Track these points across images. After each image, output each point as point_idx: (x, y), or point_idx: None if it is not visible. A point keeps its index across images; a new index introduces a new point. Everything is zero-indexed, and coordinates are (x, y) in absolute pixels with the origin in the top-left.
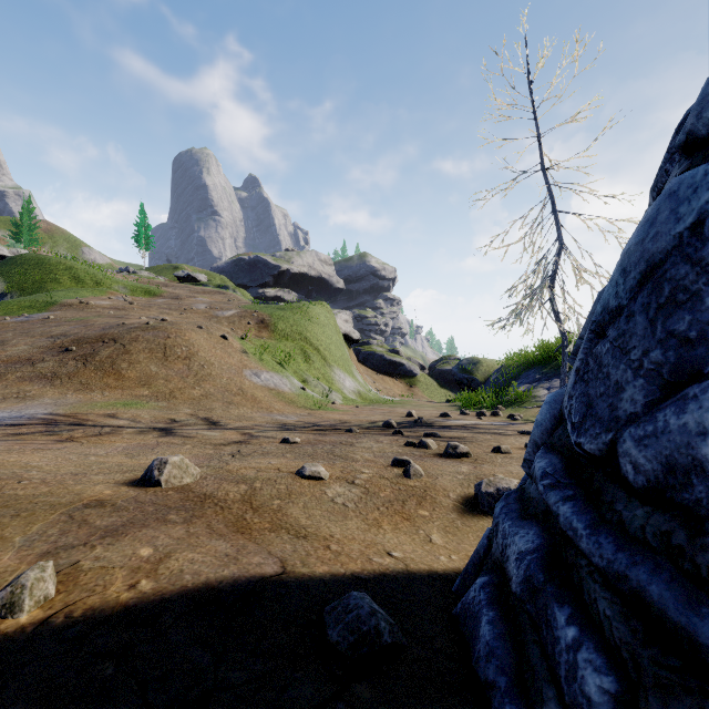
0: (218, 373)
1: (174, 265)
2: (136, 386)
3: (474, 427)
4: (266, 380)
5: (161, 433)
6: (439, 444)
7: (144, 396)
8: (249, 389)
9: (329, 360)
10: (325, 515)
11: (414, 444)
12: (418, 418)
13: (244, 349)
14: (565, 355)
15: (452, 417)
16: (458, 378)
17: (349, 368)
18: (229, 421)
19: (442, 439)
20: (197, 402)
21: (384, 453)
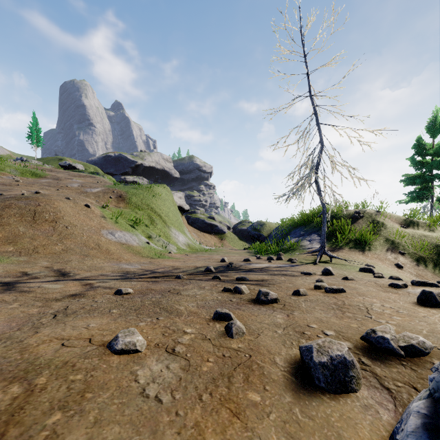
0: (79, 233)
1: (59, 157)
2: (3, 243)
3: (269, 269)
4: (119, 237)
5: (0, 289)
6: (249, 288)
7: (8, 252)
8: (105, 244)
9: (168, 223)
10: (123, 437)
11: (231, 290)
12: (229, 263)
13: (103, 215)
14: (325, 218)
15: (252, 261)
16: (251, 234)
17: (182, 228)
18: (80, 271)
19: (250, 282)
20: (57, 256)
21: (206, 302)
